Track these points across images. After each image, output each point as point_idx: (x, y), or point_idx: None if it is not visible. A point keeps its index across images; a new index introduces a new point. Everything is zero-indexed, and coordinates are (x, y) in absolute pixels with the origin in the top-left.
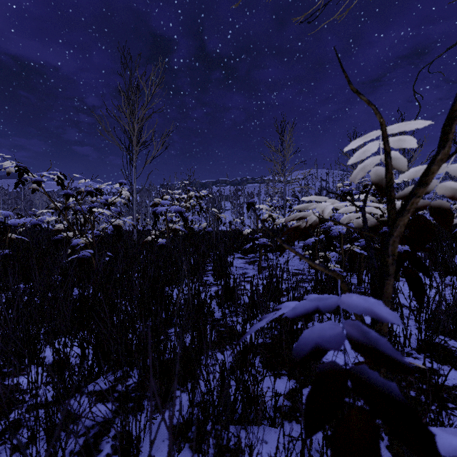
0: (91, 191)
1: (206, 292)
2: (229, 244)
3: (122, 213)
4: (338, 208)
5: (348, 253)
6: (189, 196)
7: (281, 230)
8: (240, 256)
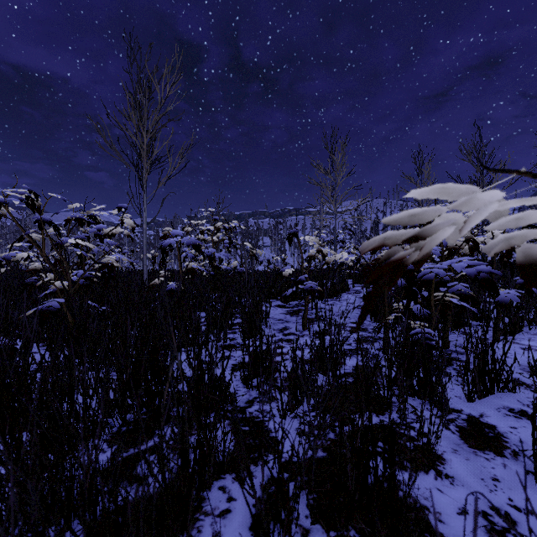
0: (79, 218)
1: (229, 358)
2: (266, 288)
3: (137, 249)
4: (489, 219)
5: (437, 305)
6: (216, 228)
7: (336, 270)
8: (280, 304)
